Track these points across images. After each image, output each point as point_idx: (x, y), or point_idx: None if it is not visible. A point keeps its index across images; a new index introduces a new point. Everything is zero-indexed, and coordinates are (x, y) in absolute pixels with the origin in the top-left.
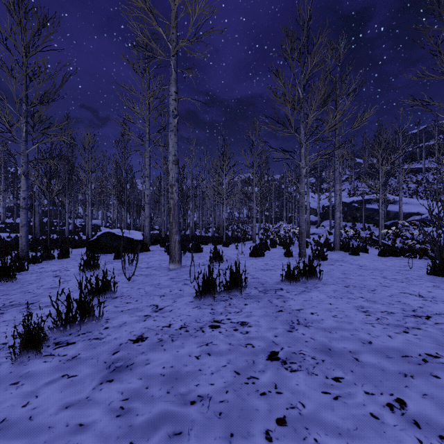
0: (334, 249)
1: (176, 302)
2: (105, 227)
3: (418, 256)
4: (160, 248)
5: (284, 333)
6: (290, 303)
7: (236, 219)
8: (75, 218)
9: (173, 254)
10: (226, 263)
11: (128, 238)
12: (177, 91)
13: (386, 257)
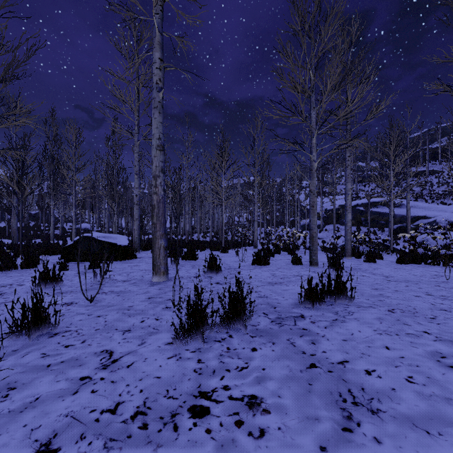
0: (345, 255)
1: (144, 344)
2: (97, 231)
3: (438, 263)
4: (150, 255)
5: (336, 436)
6: (323, 346)
7: (236, 223)
8: (65, 222)
9: (157, 263)
10: (224, 274)
11: (111, 243)
12: (162, 57)
13: (407, 265)
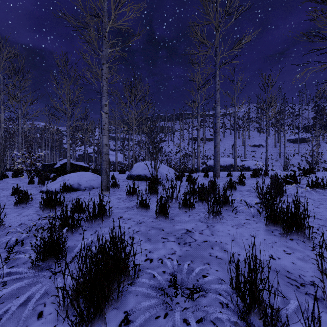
0: None
1: None
2: None
3: None
4: None
5: None
6: None
7: None
8: None
9: None
10: None
11: None
12: None
13: None
